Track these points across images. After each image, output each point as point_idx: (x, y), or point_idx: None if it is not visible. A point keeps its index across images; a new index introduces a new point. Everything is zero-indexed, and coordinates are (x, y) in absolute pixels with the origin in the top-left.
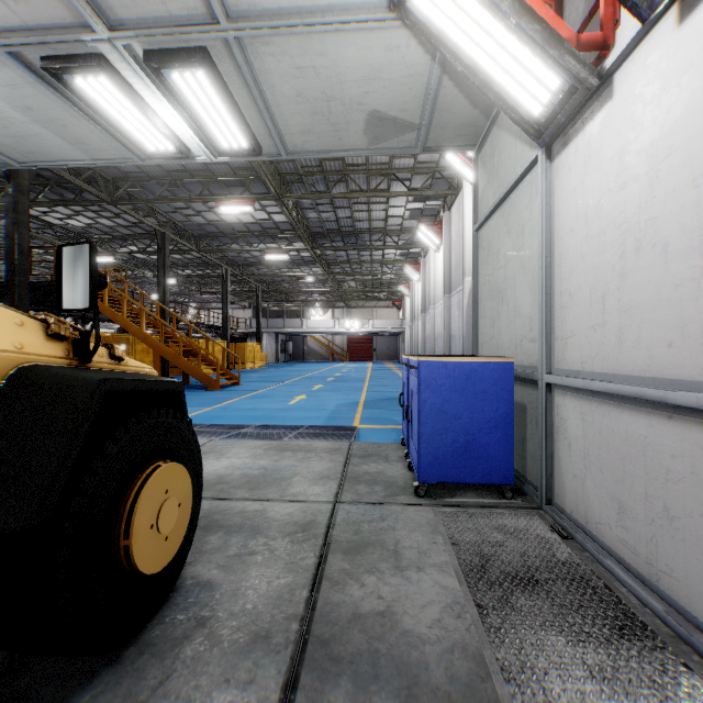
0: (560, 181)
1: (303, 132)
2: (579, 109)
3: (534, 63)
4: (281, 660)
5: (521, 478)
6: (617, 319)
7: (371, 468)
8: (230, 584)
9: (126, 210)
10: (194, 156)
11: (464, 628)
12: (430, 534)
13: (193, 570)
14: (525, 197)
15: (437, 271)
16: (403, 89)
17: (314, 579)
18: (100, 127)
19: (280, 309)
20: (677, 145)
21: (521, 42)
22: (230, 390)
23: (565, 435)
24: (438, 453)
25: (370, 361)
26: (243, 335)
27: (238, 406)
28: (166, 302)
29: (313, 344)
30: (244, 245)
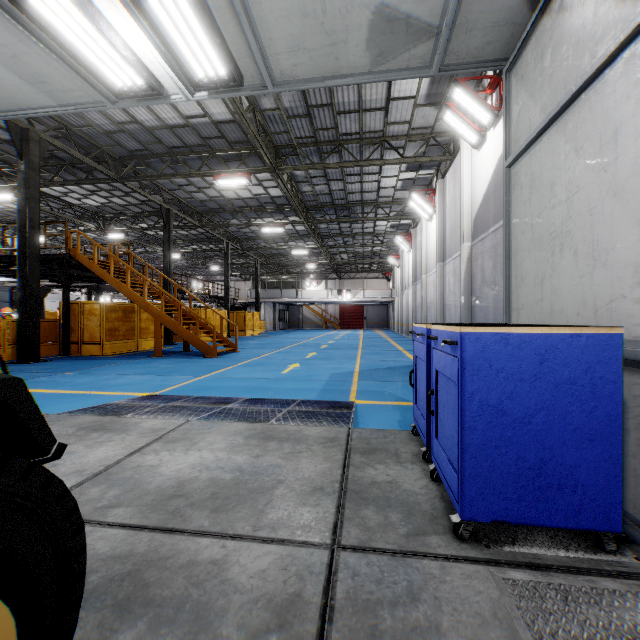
0: None
1: (292, 49)
2: None
3: None
4: None
5: None
6: None
7: (380, 474)
8: None
9: (133, 187)
10: (169, 95)
11: None
12: None
13: None
14: (621, 83)
15: (429, 240)
16: None
17: None
18: (54, 55)
19: (277, 280)
20: None
21: None
22: (226, 357)
23: None
24: (494, 475)
25: (361, 329)
26: (243, 305)
27: (231, 375)
28: (170, 274)
29: (308, 313)
30: (243, 220)
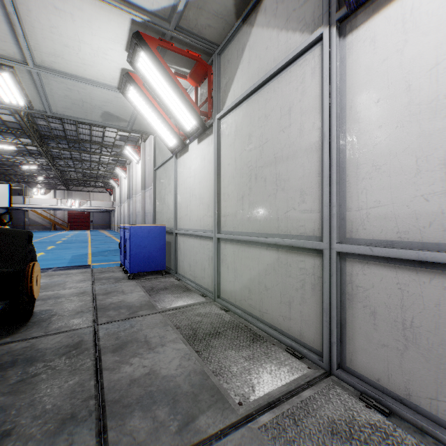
0: (179, 167)
1: (65, 108)
2: (183, 148)
3: (168, 133)
4: (90, 313)
5: (170, 269)
6: (189, 213)
7: (107, 275)
8: (58, 308)
9: None
10: None
11: (145, 298)
12: (135, 286)
13: (37, 309)
14: (171, 166)
15: (137, 175)
16: (122, 109)
17: (93, 301)
18: None
19: None
20: (197, 173)
21: (164, 127)
22: None
23: (180, 249)
24: (138, 261)
25: (88, 230)
26: None
27: None
28: None
29: (35, 217)
30: None
